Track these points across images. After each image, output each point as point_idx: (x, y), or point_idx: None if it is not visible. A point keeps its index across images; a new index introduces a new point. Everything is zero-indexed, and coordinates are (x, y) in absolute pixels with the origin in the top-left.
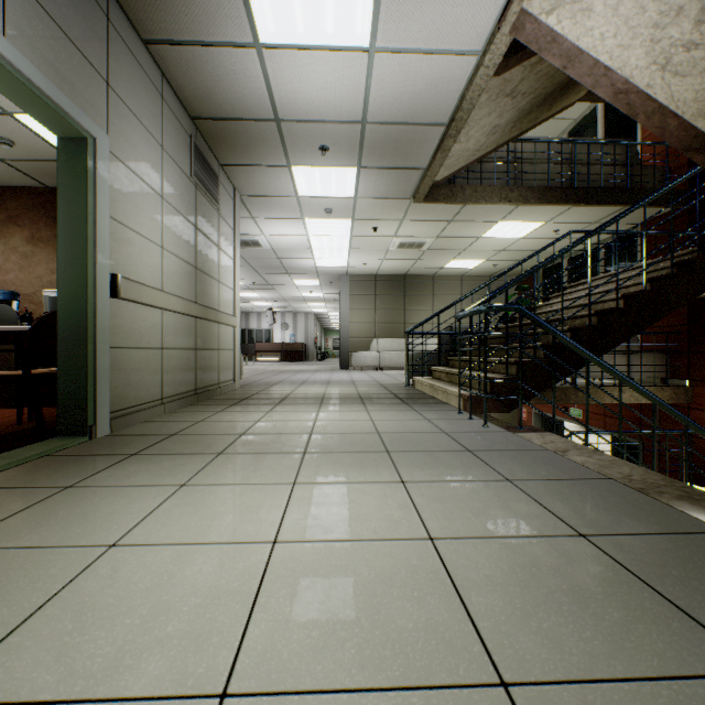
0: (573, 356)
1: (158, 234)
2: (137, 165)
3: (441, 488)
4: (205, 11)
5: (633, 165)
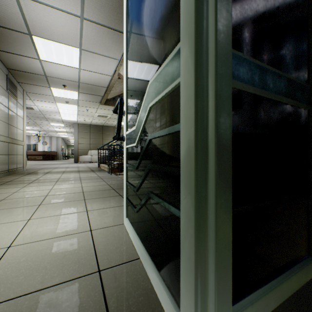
0: None
1: None
2: None
3: (89, 183)
4: (20, 49)
5: None
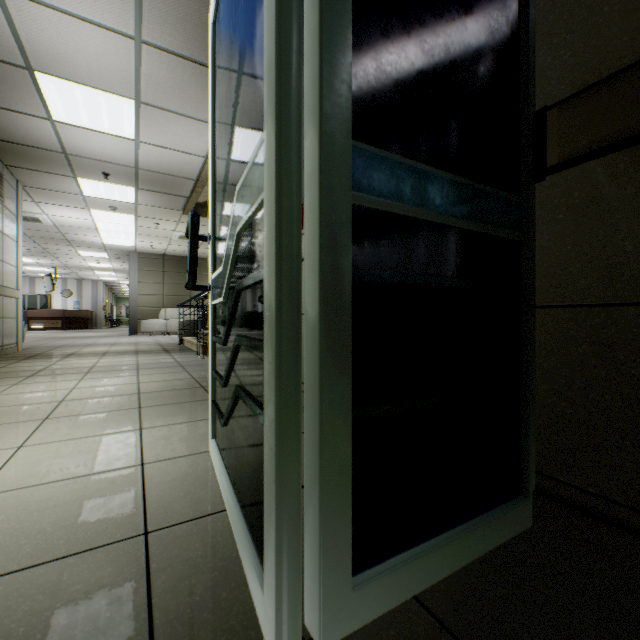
0: None
1: None
2: None
3: (155, 375)
4: (10, 98)
5: None
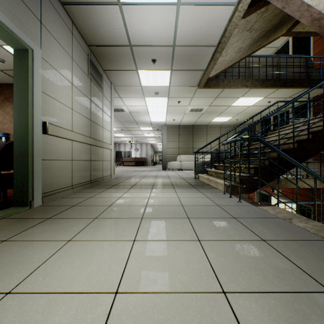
0: (285, 164)
1: (69, 102)
2: (58, 66)
3: (223, 246)
4: None
5: (309, 68)
